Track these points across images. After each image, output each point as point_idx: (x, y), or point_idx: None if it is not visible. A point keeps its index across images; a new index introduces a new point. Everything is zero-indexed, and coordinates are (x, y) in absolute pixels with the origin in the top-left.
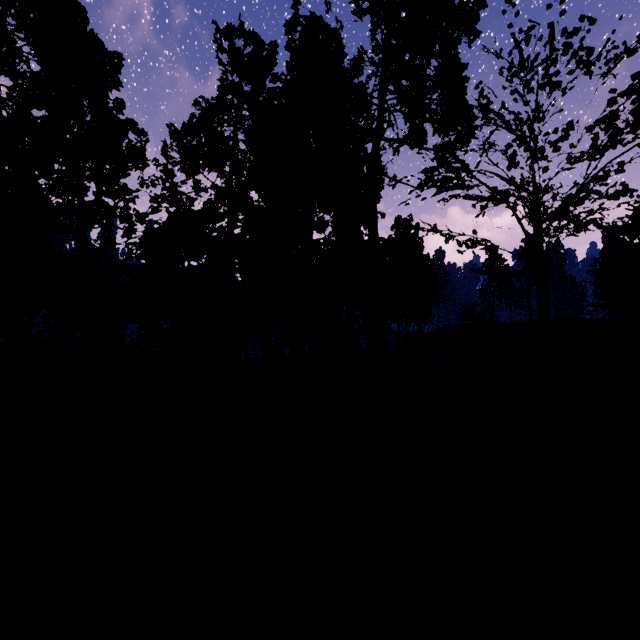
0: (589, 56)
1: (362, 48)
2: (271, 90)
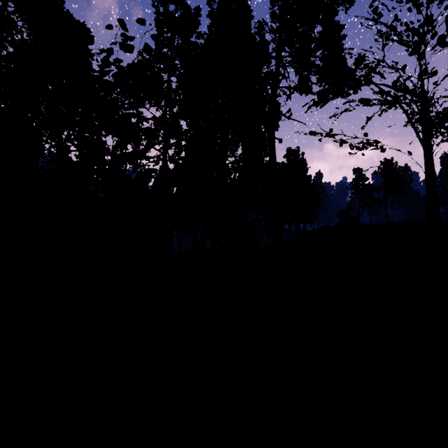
0: None
1: (264, 21)
2: (196, 42)
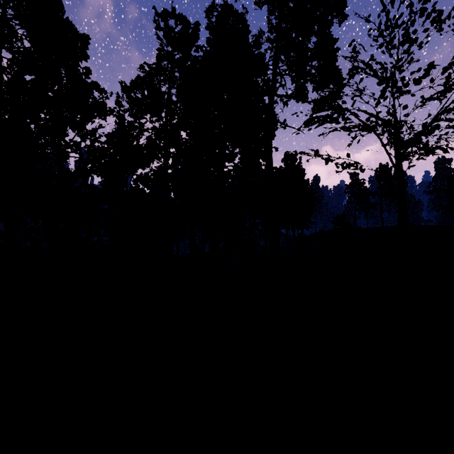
0: (440, 16)
1: (261, 29)
2: (195, 57)
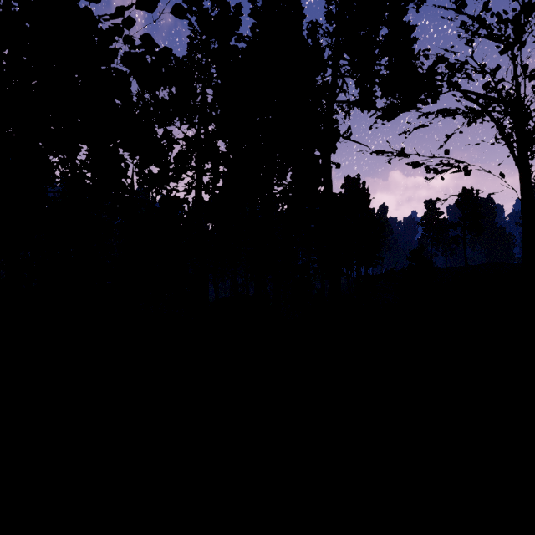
0: None
1: (317, 22)
2: (236, 46)
